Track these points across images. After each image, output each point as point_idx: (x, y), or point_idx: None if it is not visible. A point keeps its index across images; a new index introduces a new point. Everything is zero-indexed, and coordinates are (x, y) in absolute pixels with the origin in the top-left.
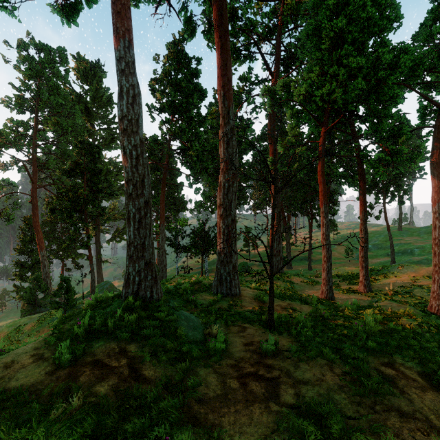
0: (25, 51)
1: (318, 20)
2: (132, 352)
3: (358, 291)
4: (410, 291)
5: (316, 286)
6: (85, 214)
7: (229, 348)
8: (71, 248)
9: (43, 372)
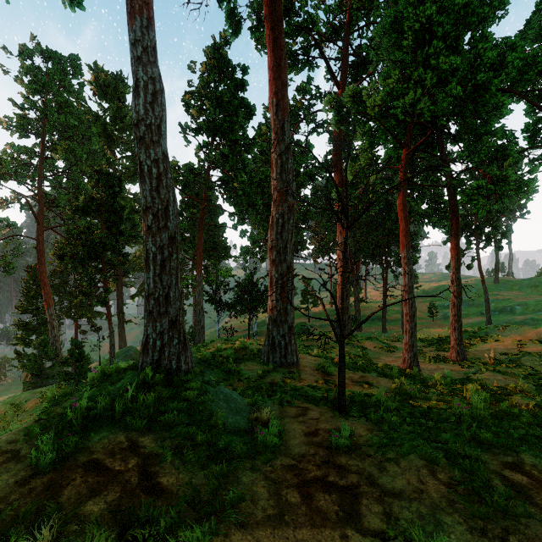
0: (29, 59)
1: (398, 11)
2: (146, 448)
3: (449, 360)
4: (516, 360)
5: (395, 353)
6: (102, 262)
7: (285, 440)
8: (87, 305)
9: (12, 481)
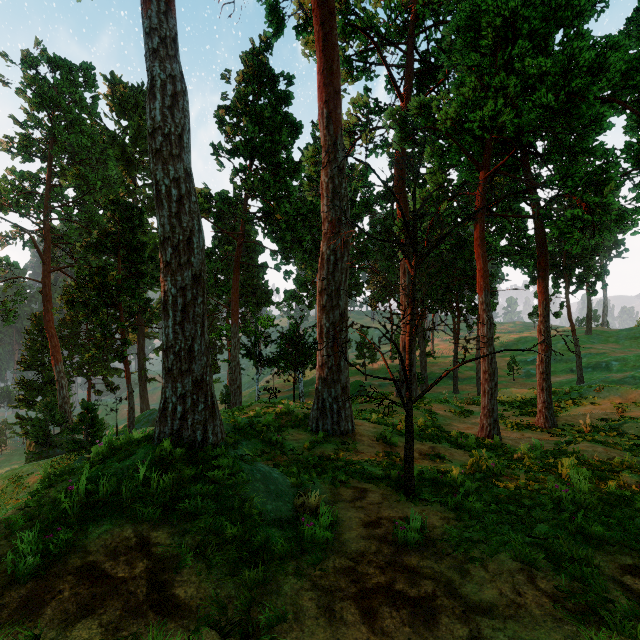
0: (34, 68)
1: (475, 5)
2: (160, 546)
3: (536, 427)
4: (617, 427)
5: (470, 418)
6: (120, 309)
7: (339, 533)
8: (102, 360)
9: None
